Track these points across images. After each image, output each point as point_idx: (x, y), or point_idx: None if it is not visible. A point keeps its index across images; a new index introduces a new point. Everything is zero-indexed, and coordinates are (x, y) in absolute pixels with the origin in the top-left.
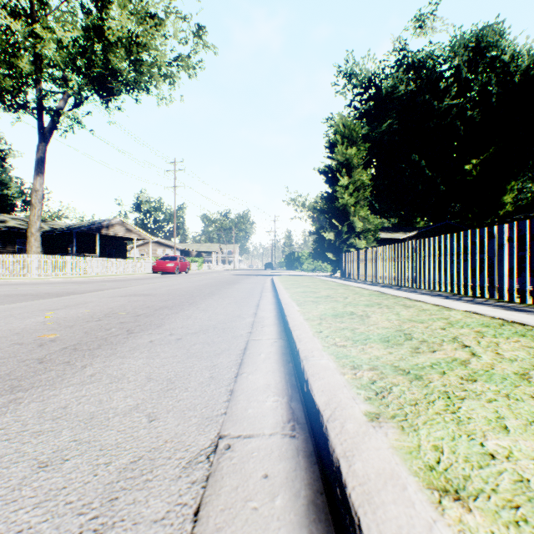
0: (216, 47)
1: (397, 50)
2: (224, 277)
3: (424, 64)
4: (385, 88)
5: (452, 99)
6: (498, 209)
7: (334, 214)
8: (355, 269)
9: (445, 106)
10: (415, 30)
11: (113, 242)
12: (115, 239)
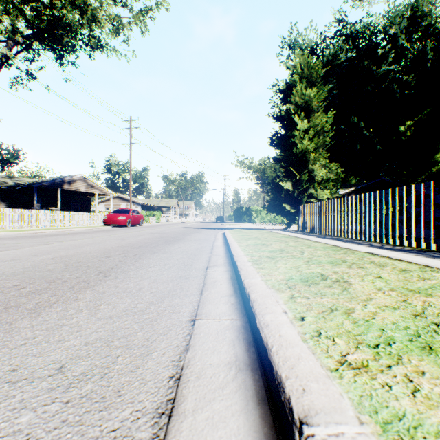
0: (168, 3)
1: (338, 21)
2: (171, 231)
3: (362, 34)
4: (326, 56)
5: (387, 66)
6: (431, 166)
7: (290, 163)
8: (324, 222)
9: (382, 72)
10: (354, 2)
11: (77, 197)
12: (79, 195)
